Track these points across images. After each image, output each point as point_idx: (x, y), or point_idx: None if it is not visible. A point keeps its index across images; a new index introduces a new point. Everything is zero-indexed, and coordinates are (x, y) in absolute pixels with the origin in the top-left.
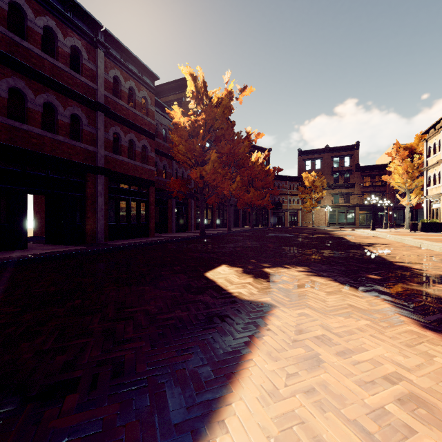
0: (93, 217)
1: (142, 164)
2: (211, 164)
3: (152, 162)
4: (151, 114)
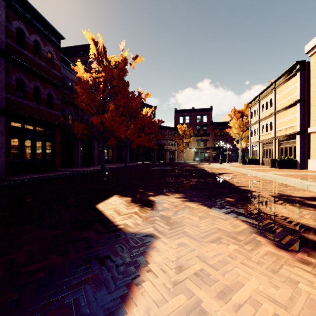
0: None
1: (48, 108)
2: (110, 113)
3: (58, 108)
4: (57, 67)
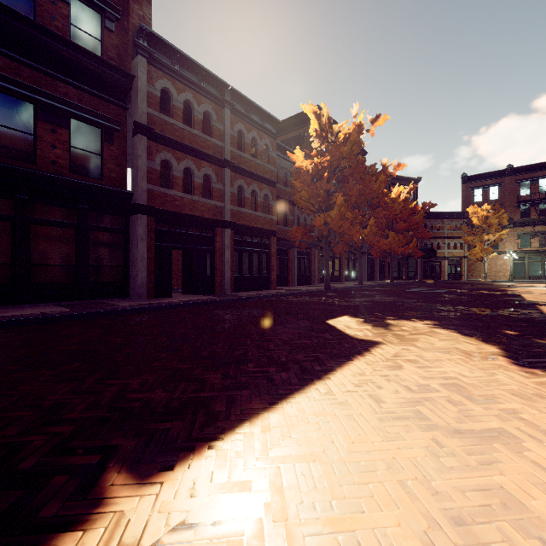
0: (221, 269)
1: (264, 214)
2: (337, 209)
3: (274, 211)
4: (272, 161)
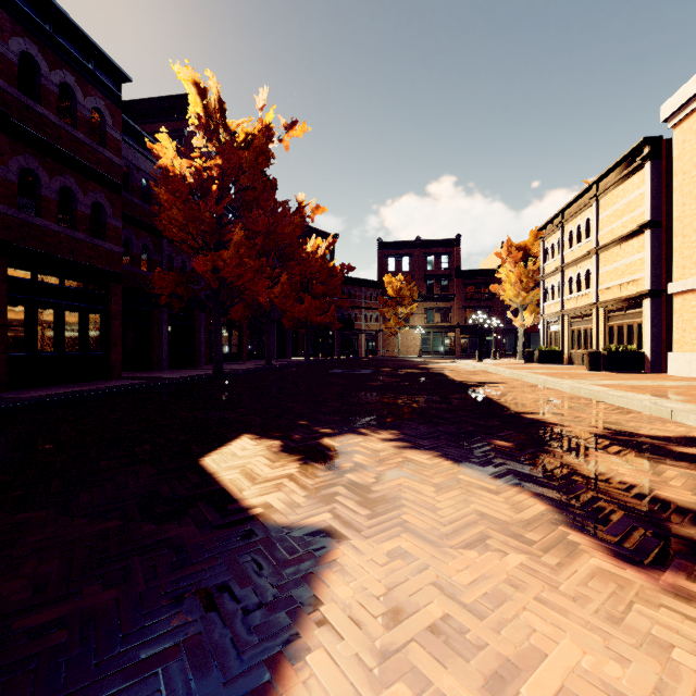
0: None
1: (92, 238)
2: (234, 249)
3: (117, 237)
4: (113, 144)
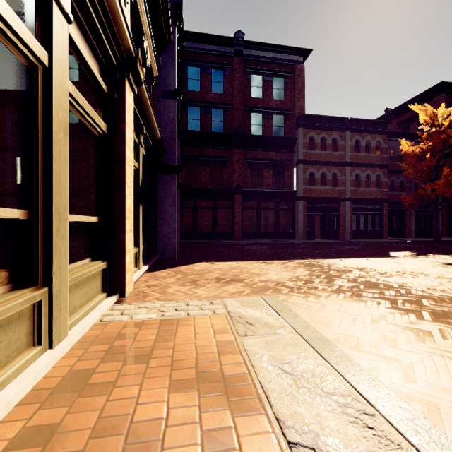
0: (343, 226)
1: (376, 188)
2: (444, 178)
3: (385, 185)
4: (384, 150)
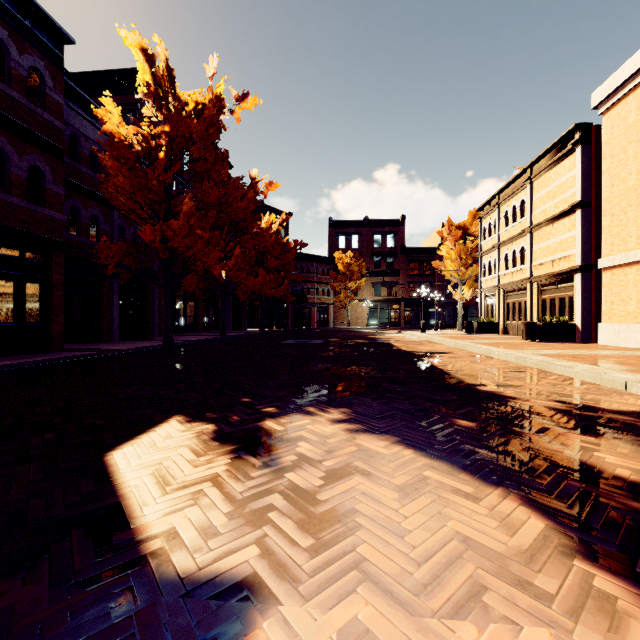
0: None
1: (29, 203)
2: (184, 219)
3: (58, 204)
4: (55, 108)
